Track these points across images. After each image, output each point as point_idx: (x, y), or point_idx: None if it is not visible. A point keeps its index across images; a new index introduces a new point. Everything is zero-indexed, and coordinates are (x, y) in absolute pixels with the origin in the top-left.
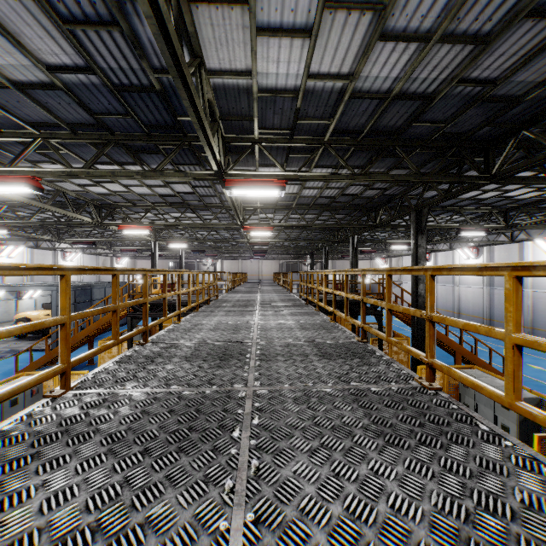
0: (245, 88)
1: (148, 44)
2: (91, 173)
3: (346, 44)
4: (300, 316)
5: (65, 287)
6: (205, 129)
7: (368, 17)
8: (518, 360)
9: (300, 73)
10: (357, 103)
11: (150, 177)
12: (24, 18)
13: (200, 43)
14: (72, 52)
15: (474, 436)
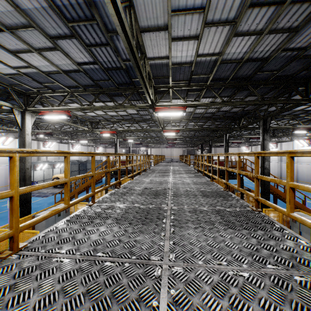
0: (165, 64)
1: (121, 50)
2: (92, 108)
3: (217, 40)
4: (194, 178)
5: (93, 161)
6: (146, 86)
7: (227, 27)
8: (292, 194)
9: (193, 55)
10: (224, 65)
11: (119, 108)
12: (71, 46)
13: (144, 47)
14: (88, 56)
15: (271, 228)
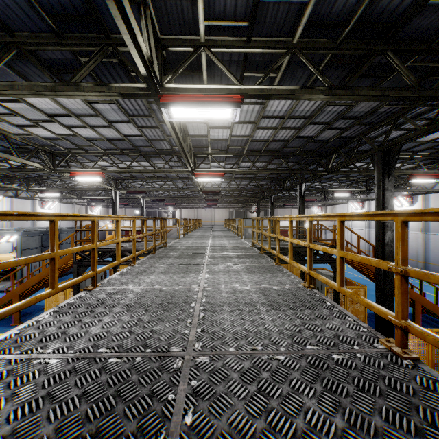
0: None
1: None
2: None
3: None
4: (260, 275)
5: None
6: None
7: None
8: None
9: None
10: None
11: (61, 91)
12: None
13: None
14: None
15: None
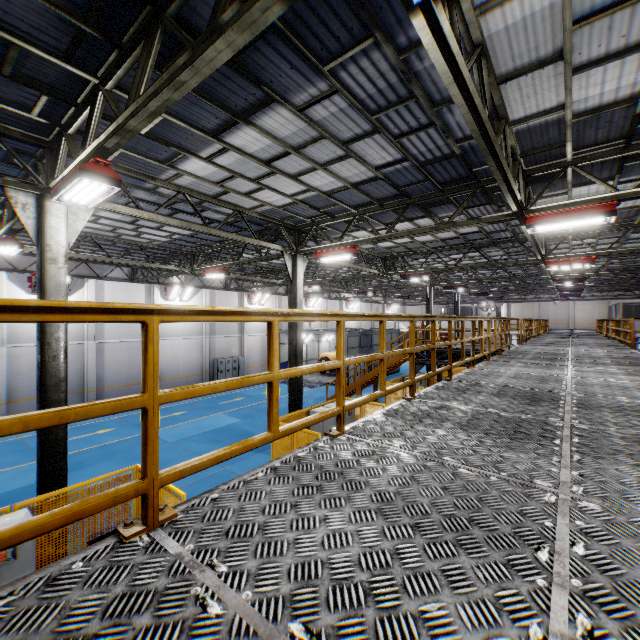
0: (554, 120)
1: (455, 125)
2: (393, 236)
3: None
4: None
5: (412, 329)
6: (508, 181)
7: None
8: None
9: (637, 80)
10: None
11: (443, 229)
12: (370, 145)
13: (505, 105)
14: (394, 153)
15: None
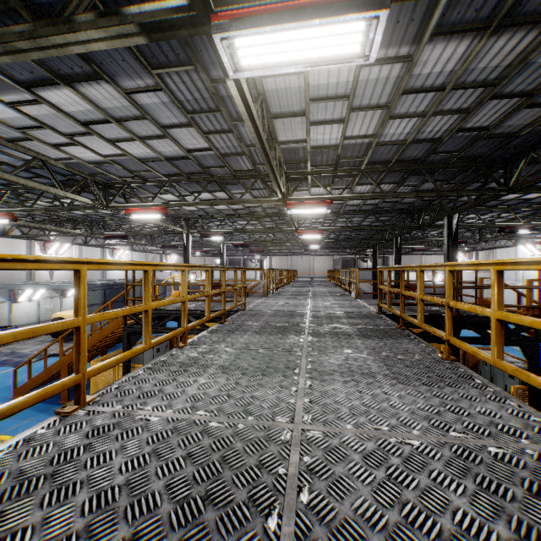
0: None
1: None
2: None
3: None
4: (426, 392)
5: None
6: None
7: None
8: None
9: None
10: None
11: (44, 37)
12: None
13: None
14: None
15: None
